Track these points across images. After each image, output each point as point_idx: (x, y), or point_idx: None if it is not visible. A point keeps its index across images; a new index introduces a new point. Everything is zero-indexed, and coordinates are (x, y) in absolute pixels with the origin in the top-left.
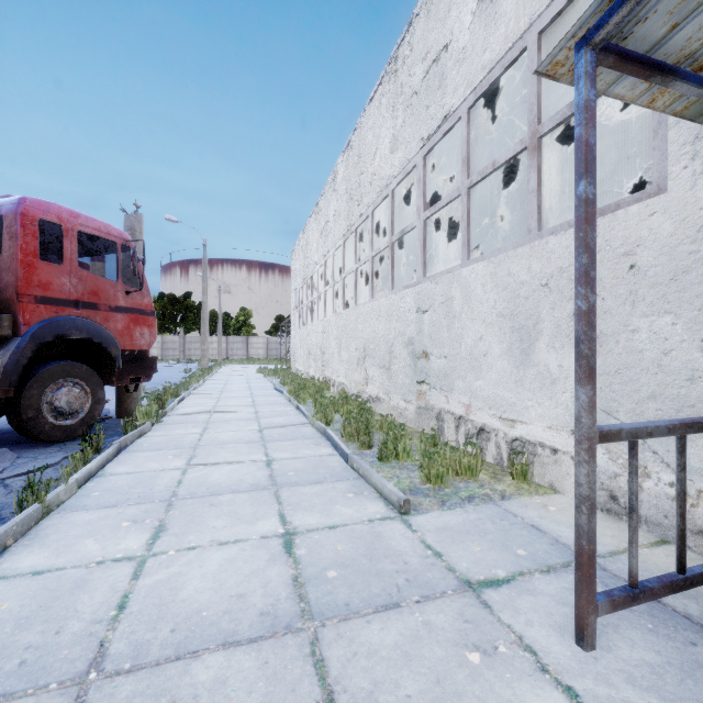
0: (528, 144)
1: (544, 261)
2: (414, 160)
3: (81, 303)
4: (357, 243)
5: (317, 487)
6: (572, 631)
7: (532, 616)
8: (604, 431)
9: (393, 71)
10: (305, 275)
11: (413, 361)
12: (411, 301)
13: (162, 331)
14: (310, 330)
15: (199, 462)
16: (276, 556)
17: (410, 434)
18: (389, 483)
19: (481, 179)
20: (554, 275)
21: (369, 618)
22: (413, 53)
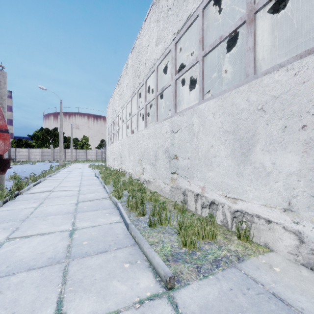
0: (246, 18)
1: (260, 93)
2: (169, 47)
3: None
4: (138, 99)
5: (102, 257)
6: None
7: None
8: None
9: (157, 1)
10: (113, 118)
11: (169, 161)
12: (167, 127)
13: (41, 146)
14: (115, 145)
15: (17, 236)
16: None
17: (167, 203)
18: (157, 255)
19: (212, 49)
20: (268, 101)
21: None
22: None
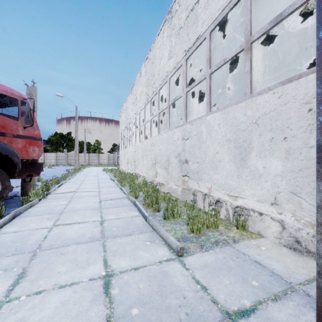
0: (245, 47)
1: (254, 110)
2: (181, 62)
3: None
4: (151, 106)
5: (129, 238)
6: None
7: None
8: None
9: (170, 18)
10: (126, 123)
11: (180, 165)
12: (179, 134)
13: (56, 150)
14: (128, 150)
15: (60, 223)
16: (97, 296)
17: (179, 202)
18: (170, 236)
19: (217, 69)
20: (260, 117)
21: None
22: (180, 7)
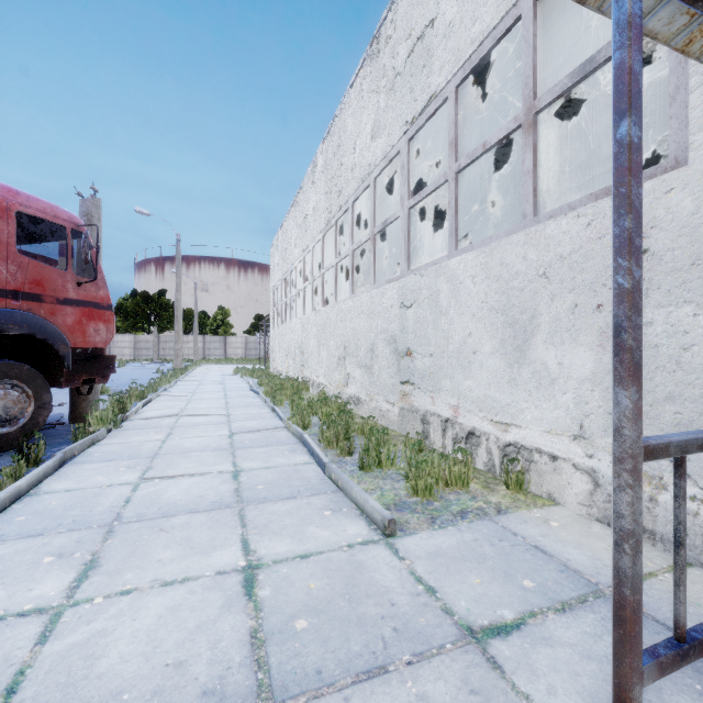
0: (523, 121)
1: (541, 249)
2: (397, 146)
3: (21, 294)
4: (337, 236)
5: (290, 503)
6: (607, 700)
7: (553, 679)
8: (651, 445)
9: (375, 53)
10: (284, 271)
11: (396, 360)
12: (394, 296)
13: (134, 330)
14: (288, 328)
15: (154, 476)
16: (232, 600)
17: (393, 438)
18: (371, 499)
19: (470, 162)
20: (553, 263)
21: (347, 694)
22: (396, 32)
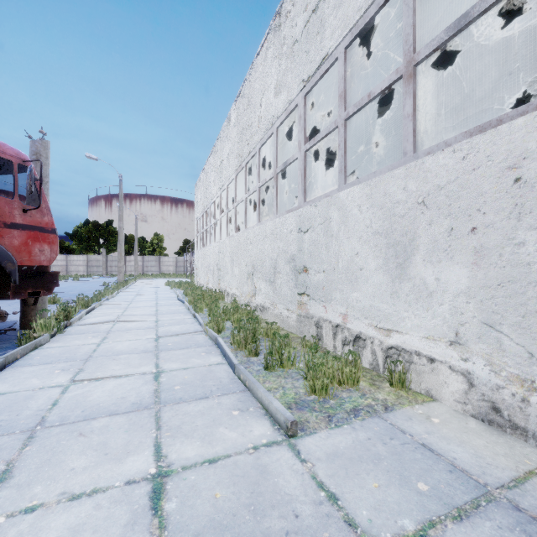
0: (404, 72)
1: (420, 181)
2: (296, 101)
3: None
4: (247, 176)
5: (202, 403)
6: None
7: None
8: None
9: (277, 26)
10: (205, 205)
11: (295, 276)
12: (293, 223)
13: (87, 251)
14: (208, 250)
15: (84, 378)
16: (137, 516)
17: (292, 340)
18: (275, 400)
19: (357, 111)
20: (430, 192)
21: None
22: (295, 7)
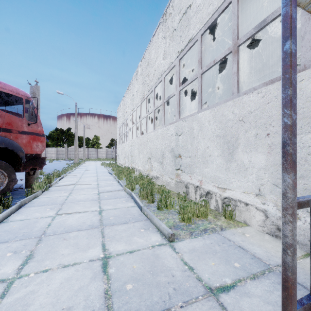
0: (232, 50)
1: (241, 108)
2: (174, 62)
3: (1, 129)
4: (147, 104)
5: (125, 225)
6: None
7: None
8: (300, 201)
9: (164, 21)
10: (123, 119)
11: (174, 159)
12: (173, 130)
13: (56, 145)
14: (125, 145)
15: (62, 213)
16: (96, 274)
17: (172, 194)
18: (163, 224)
19: (208, 69)
20: (246, 115)
21: None
22: (174, 11)
